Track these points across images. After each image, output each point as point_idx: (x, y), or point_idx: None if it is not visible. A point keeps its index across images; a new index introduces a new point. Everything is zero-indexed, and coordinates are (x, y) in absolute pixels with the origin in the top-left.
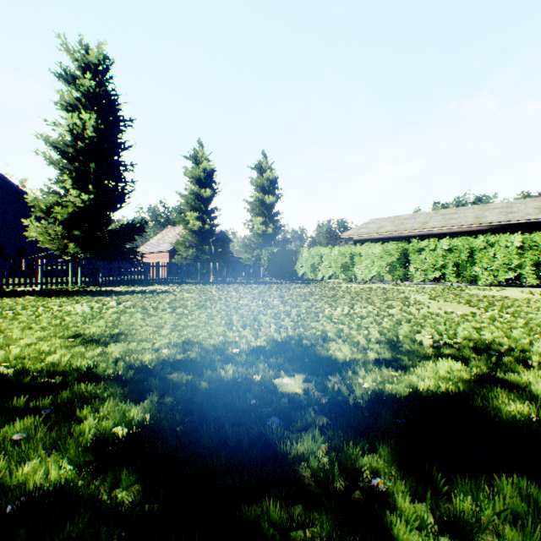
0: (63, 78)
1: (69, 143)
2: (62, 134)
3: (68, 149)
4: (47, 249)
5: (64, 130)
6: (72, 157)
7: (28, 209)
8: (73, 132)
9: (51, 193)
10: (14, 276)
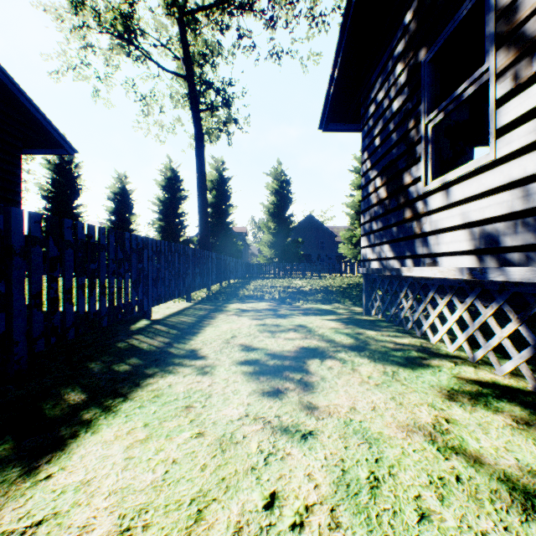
0: (352, 171)
1: (355, 204)
2: (353, 201)
3: (355, 208)
4: (330, 255)
5: (353, 198)
6: (357, 211)
7: (321, 232)
8: (358, 199)
9: (348, 230)
10: (340, 270)
